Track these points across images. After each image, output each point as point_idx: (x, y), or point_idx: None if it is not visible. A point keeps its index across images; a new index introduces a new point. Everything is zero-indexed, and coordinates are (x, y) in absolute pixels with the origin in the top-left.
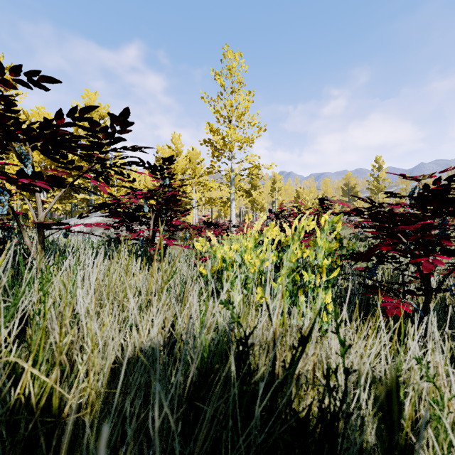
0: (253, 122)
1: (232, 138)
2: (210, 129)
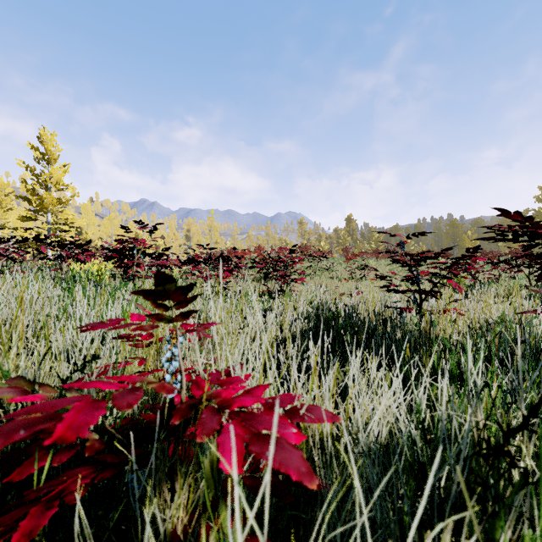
0: (68, 189)
1: (48, 201)
2: (27, 190)
